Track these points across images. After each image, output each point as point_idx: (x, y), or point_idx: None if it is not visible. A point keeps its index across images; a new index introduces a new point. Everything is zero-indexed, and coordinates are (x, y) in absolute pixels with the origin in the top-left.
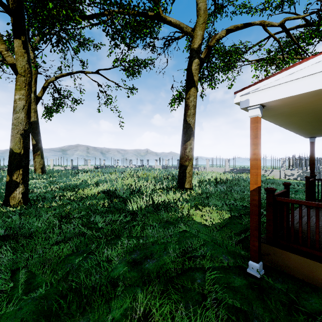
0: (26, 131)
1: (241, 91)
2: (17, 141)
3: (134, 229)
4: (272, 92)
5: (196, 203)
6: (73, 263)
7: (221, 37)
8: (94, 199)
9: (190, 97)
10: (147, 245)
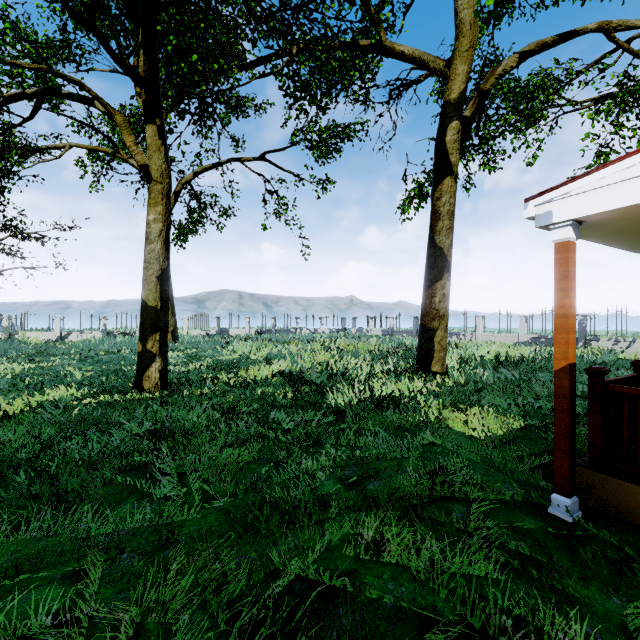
0: (164, 271)
1: (537, 197)
2: (152, 288)
3: (343, 434)
4: (594, 199)
5: (455, 400)
6: (257, 474)
7: (507, 71)
8: (267, 386)
9: (442, 197)
10: (368, 459)
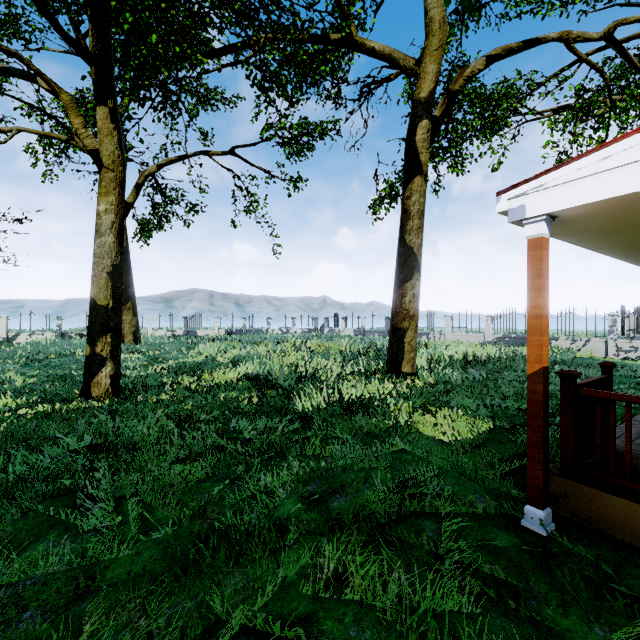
0: (116, 267)
1: (510, 190)
2: (102, 285)
3: (309, 443)
4: (569, 193)
5: (425, 402)
6: (209, 494)
7: (475, 73)
8: (232, 390)
9: (412, 196)
10: (334, 471)
